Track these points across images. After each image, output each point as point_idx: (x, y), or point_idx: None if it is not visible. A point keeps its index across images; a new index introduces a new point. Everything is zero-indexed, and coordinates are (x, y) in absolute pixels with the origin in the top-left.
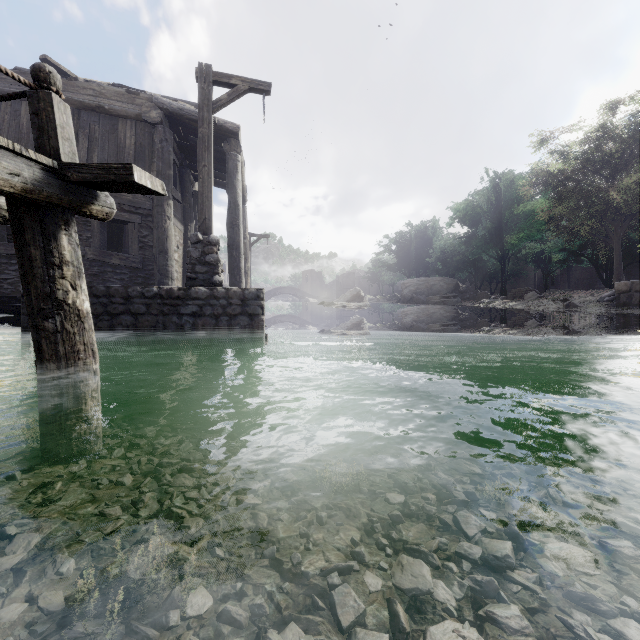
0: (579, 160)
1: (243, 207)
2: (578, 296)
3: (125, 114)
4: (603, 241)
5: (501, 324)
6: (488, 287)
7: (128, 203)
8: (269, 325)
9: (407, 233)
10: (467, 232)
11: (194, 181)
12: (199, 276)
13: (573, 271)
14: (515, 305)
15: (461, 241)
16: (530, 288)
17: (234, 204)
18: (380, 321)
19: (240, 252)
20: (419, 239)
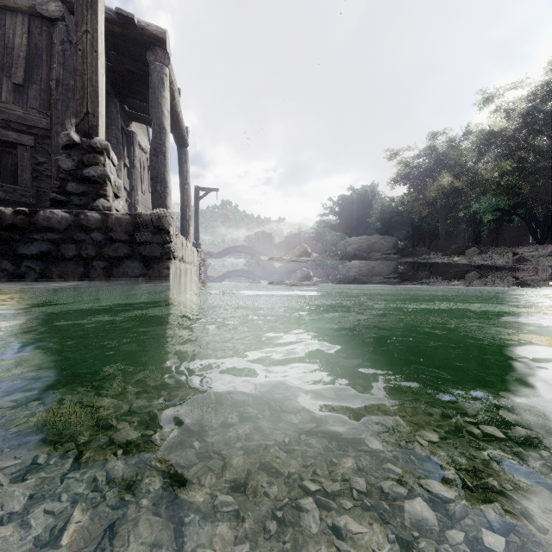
0: (523, 117)
1: (184, 150)
2: (522, 251)
3: (14, 5)
4: (536, 200)
5: (454, 278)
6: (421, 246)
7: (17, 119)
8: (217, 279)
9: (349, 196)
10: (405, 194)
11: (129, 120)
12: (72, 199)
13: (501, 230)
14: (458, 260)
15: (402, 201)
16: (470, 244)
17: (158, 126)
18: (328, 275)
19: (166, 186)
20: (360, 202)
